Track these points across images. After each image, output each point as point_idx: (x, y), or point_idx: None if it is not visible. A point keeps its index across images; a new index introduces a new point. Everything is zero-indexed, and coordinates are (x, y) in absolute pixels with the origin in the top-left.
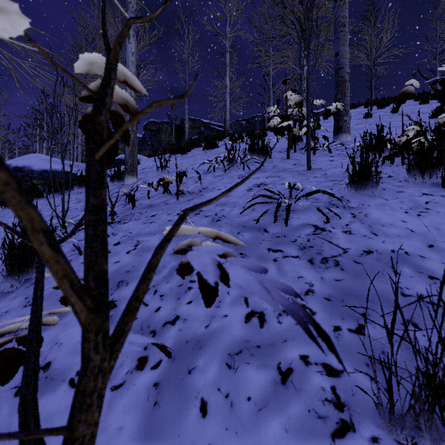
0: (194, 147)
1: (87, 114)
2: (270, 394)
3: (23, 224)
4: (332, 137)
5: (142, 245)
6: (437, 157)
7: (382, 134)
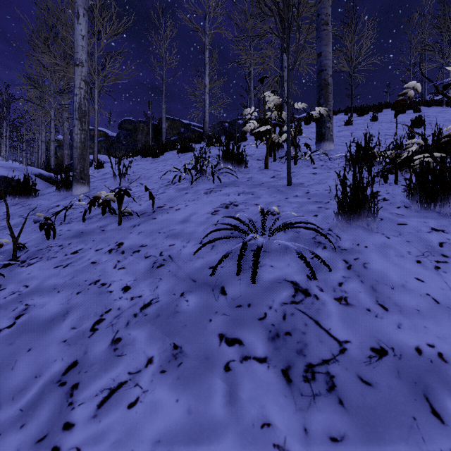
0: (168, 150)
1: None
2: None
3: None
4: (314, 144)
5: (28, 317)
6: (446, 180)
7: (371, 145)
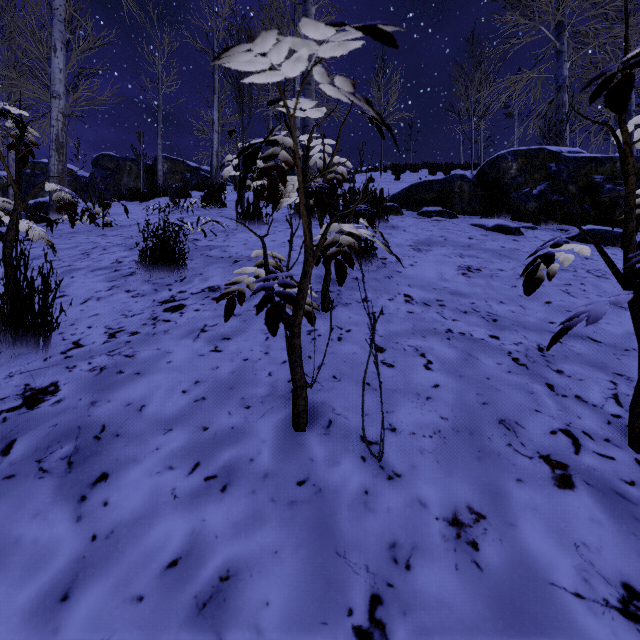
0: (162, 196)
1: (12, 143)
2: (106, 273)
3: (4, 164)
4: None
5: (57, 248)
6: None
7: None
